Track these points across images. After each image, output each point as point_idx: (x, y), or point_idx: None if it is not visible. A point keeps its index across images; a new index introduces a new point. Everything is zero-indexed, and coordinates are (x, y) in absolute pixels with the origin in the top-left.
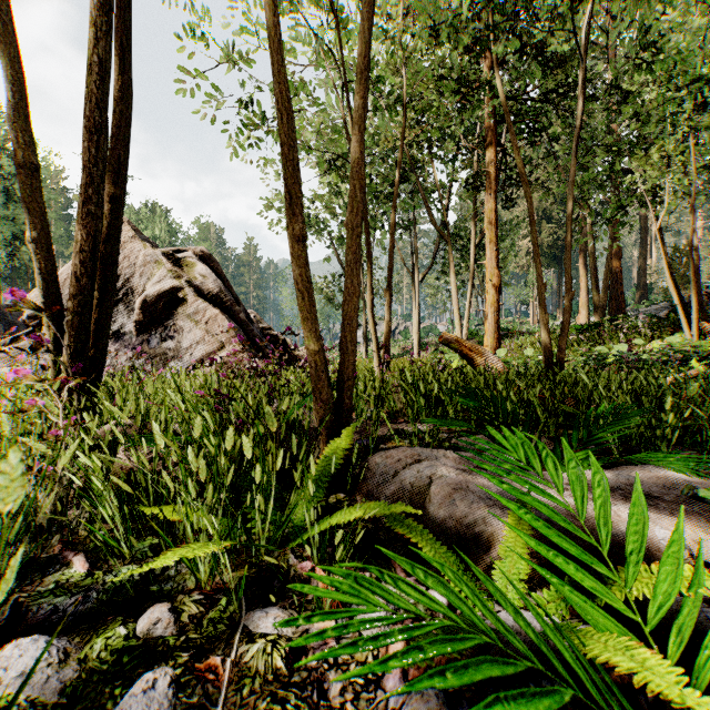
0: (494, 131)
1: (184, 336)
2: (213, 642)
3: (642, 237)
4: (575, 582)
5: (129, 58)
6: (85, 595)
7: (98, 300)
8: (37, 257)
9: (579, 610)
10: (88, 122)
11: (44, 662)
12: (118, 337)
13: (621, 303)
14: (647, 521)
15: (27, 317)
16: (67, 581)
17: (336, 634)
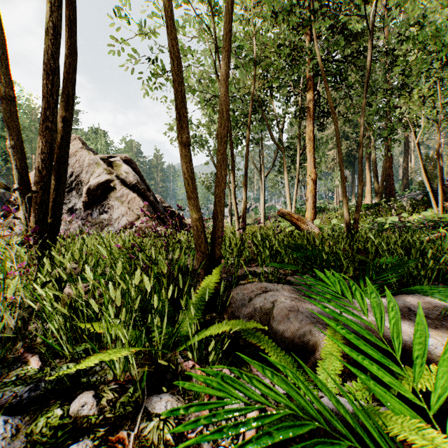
0: (312, 81)
1: (114, 211)
2: (123, 420)
3: (405, 149)
4: (375, 377)
5: (75, 28)
6: (37, 384)
7: (55, 186)
8: (14, 158)
9: (381, 399)
10: (46, 67)
11: (1, 436)
12: (72, 212)
13: (392, 191)
14: (426, 335)
15: (14, 199)
16: (24, 375)
17: (207, 422)
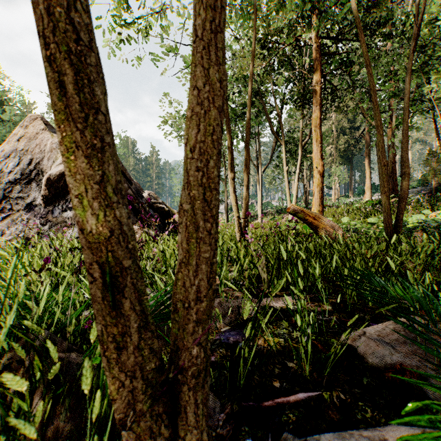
0: (319, 61)
1: None
2: None
3: None
4: None
5: None
6: None
7: None
8: None
9: None
10: None
11: None
12: (31, 208)
13: (396, 186)
14: None
15: None
16: None
17: None
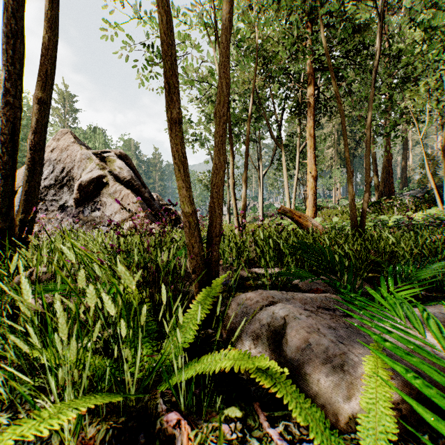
0: (312, 75)
1: (107, 208)
2: None
3: (404, 148)
4: None
5: None
6: None
7: (27, 176)
8: None
9: None
10: (4, 28)
11: None
12: (63, 209)
13: (392, 189)
14: None
15: None
16: None
17: None
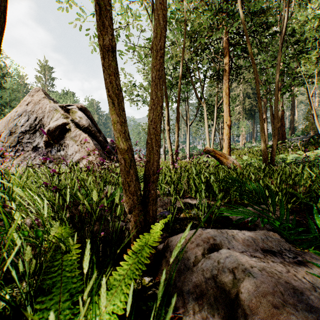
0: (228, 49)
1: (69, 149)
2: None
3: (292, 105)
4: None
5: None
6: None
7: None
8: None
9: None
10: None
11: None
12: (36, 149)
13: (284, 135)
14: None
15: None
16: None
17: None
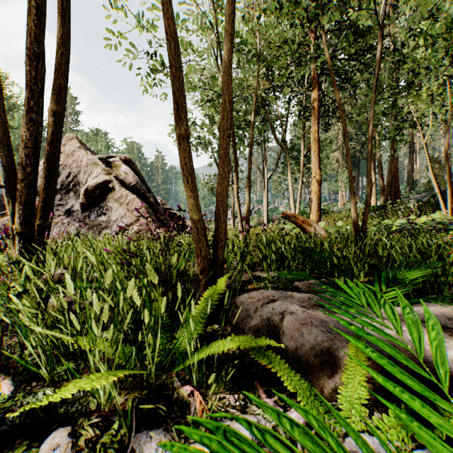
0: (317, 80)
1: (113, 213)
2: None
3: (411, 151)
4: (411, 410)
5: (67, 15)
6: (3, 417)
7: (44, 185)
8: (0, 154)
9: (429, 447)
10: (30, 52)
11: None
12: (69, 214)
13: (398, 192)
14: None
15: None
16: None
17: None
